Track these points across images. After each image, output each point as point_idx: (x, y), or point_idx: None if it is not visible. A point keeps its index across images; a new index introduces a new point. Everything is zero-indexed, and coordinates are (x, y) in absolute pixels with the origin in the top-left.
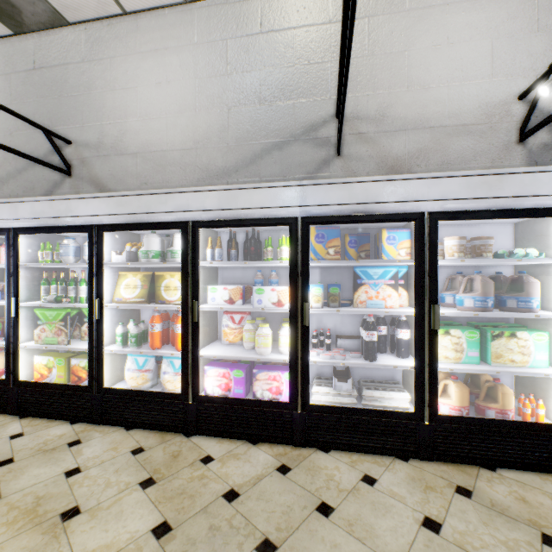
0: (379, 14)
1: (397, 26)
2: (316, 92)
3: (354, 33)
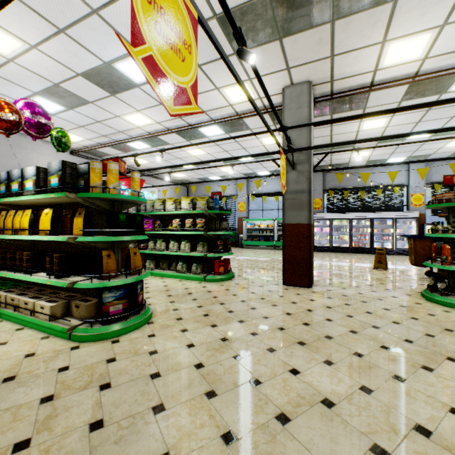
0: (29, 150)
1: (35, 155)
2: (5, 166)
3: (20, 152)
